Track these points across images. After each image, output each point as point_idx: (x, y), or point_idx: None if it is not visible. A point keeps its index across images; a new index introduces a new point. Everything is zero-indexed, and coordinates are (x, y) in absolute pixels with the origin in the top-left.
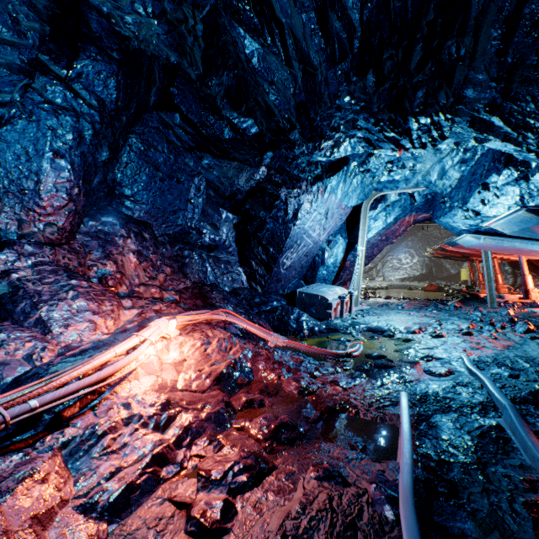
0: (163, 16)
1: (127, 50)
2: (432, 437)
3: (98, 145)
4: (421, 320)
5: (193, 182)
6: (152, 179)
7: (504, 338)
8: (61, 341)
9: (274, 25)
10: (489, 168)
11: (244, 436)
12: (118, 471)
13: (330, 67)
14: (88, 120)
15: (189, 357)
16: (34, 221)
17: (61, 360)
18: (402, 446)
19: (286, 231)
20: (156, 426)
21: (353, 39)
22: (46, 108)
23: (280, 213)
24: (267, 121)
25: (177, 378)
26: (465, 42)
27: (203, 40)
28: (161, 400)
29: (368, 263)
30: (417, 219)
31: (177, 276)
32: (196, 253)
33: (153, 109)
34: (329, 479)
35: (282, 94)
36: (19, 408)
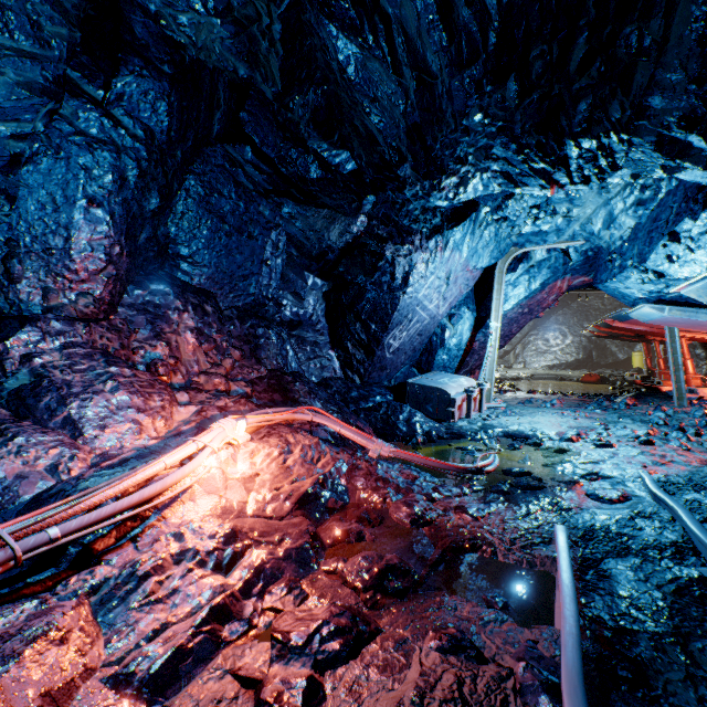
0: (229, 13)
1: (182, 62)
2: (604, 592)
3: (146, 189)
4: (579, 423)
5: (269, 237)
6: (215, 234)
7: (700, 449)
8: (95, 447)
9: (378, 19)
10: (680, 211)
11: (336, 583)
12: (164, 628)
13: (455, 74)
14: (132, 156)
15: (262, 471)
16: (64, 290)
17: (95, 473)
18: (562, 607)
19: (393, 301)
20: (217, 566)
21: (487, 31)
22: (78, 141)
23: (384, 278)
24: (367, 153)
25: (246, 499)
26: (651, 27)
27: (282, 45)
28: (224, 529)
29: (504, 344)
30: (572, 284)
31: (248, 362)
32: (274, 332)
33: (217, 140)
34: (457, 652)
35: (388, 114)
36: (35, 539)
